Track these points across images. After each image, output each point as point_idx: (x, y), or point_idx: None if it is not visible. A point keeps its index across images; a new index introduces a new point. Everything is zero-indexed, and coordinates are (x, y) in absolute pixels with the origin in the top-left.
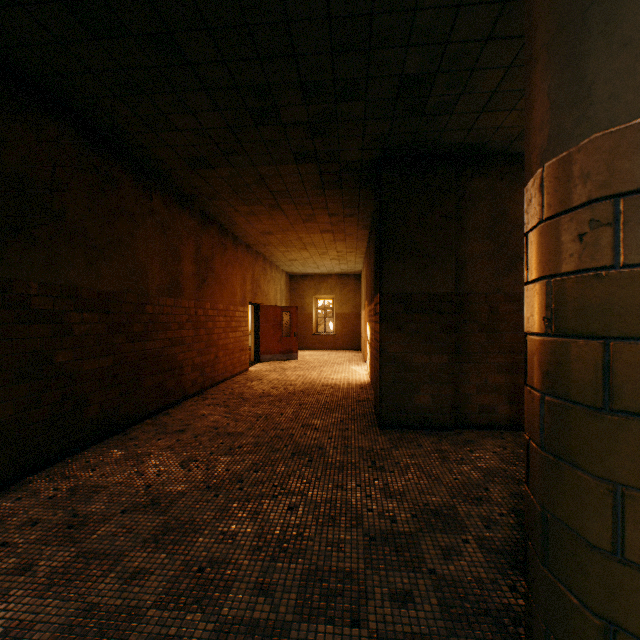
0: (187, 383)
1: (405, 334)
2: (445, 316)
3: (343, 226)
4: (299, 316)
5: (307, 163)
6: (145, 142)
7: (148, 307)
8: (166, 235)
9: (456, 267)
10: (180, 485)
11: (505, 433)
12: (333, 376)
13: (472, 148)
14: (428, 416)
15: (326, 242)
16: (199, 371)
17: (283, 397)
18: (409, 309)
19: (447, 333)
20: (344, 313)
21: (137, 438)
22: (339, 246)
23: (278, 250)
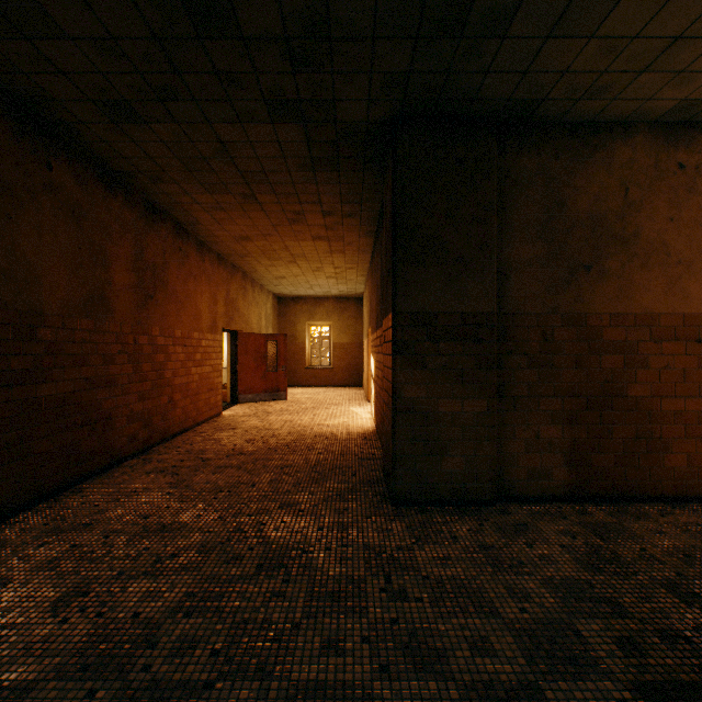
0: (120, 441)
1: (429, 371)
2: (484, 345)
3: (341, 231)
4: (290, 346)
5: (288, 122)
6: (17, 60)
7: (43, 331)
8: (80, 225)
9: (498, 277)
10: (28, 666)
11: (564, 507)
12: (329, 422)
13: (521, 109)
14: (460, 487)
15: (320, 254)
16: (141, 422)
17: (260, 456)
18: (434, 335)
19: (486, 369)
20: (343, 343)
21: (3, 544)
22: (337, 260)
23: (260, 263)
